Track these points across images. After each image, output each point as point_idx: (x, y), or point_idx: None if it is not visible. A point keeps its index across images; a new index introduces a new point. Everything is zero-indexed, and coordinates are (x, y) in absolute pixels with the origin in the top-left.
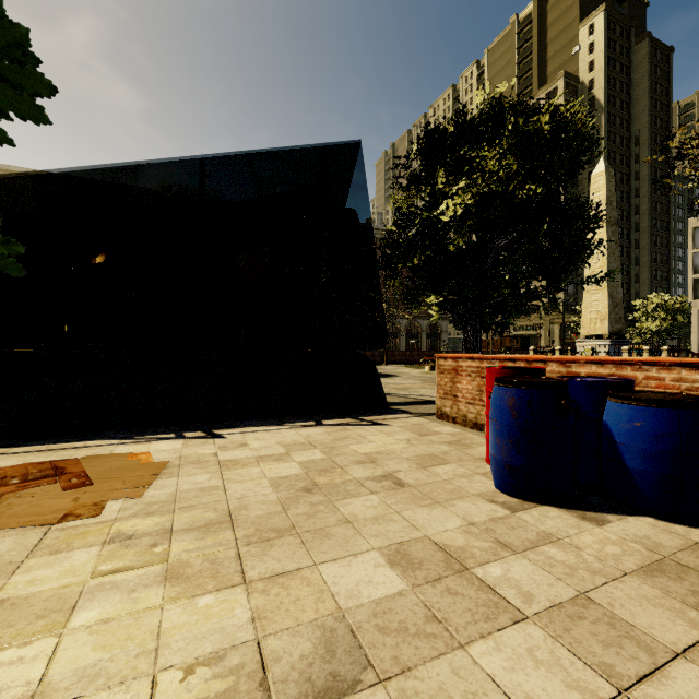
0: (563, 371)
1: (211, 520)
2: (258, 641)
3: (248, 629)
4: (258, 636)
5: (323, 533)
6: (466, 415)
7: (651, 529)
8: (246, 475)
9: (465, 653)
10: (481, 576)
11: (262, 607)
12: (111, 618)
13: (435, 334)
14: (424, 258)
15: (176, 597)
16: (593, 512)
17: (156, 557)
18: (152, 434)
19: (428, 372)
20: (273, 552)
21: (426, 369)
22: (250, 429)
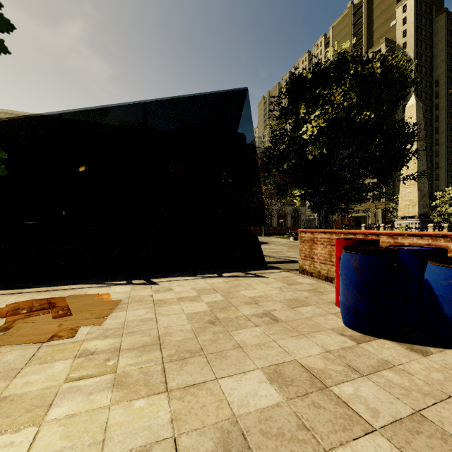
0: (391, 242)
1: (146, 342)
2: (174, 438)
3: (168, 428)
4: (175, 434)
5: (222, 355)
6: (320, 271)
7: None
8: (171, 311)
9: None
10: (337, 393)
11: (178, 411)
12: (75, 414)
13: (296, 216)
14: (290, 164)
15: (119, 400)
16: (418, 345)
17: (108, 369)
18: (112, 281)
19: (292, 241)
20: (187, 368)
21: (291, 239)
22: (175, 279)
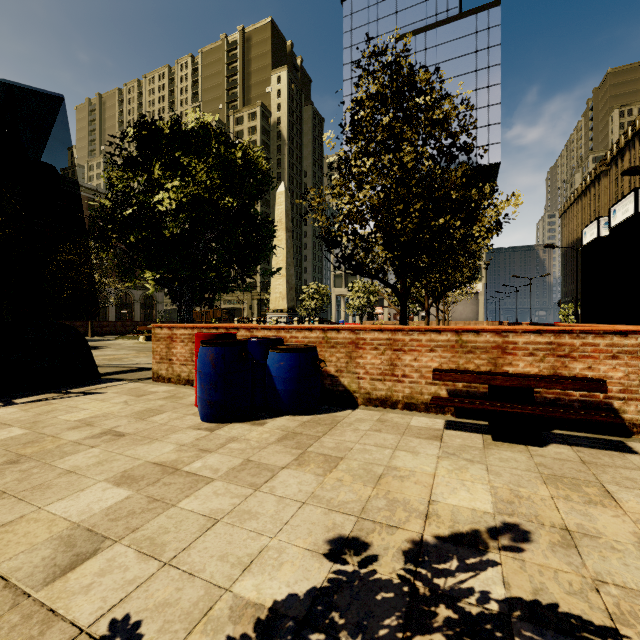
0: (249, 335)
1: None
2: None
3: None
4: None
5: (44, 486)
6: (181, 374)
7: (287, 421)
8: None
9: (176, 507)
10: (188, 470)
11: None
12: None
13: (150, 305)
14: (141, 237)
15: None
16: (260, 420)
17: None
18: None
19: (143, 342)
20: None
21: (141, 339)
22: None
